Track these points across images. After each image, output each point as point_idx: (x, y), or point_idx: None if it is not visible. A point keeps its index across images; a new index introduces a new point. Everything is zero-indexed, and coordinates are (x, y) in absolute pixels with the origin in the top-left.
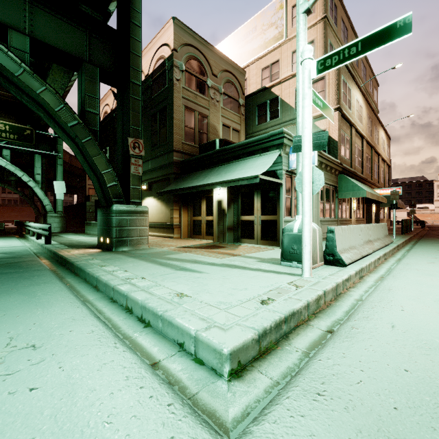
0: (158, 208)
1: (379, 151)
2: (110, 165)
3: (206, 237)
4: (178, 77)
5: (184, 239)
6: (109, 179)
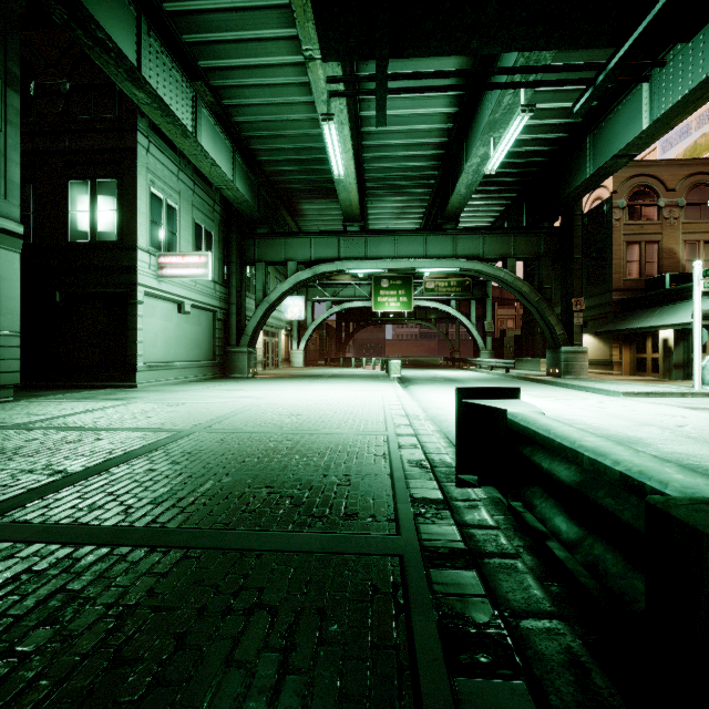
0: (595, 345)
1: None
2: (558, 321)
3: (652, 375)
4: (618, 217)
5: (624, 376)
6: (558, 330)
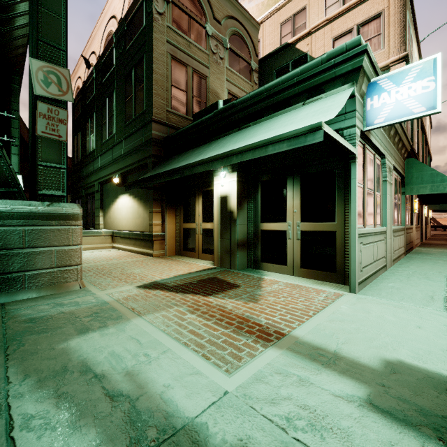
0: (135, 210)
1: (427, 139)
2: None
3: (203, 256)
4: (161, 10)
5: (168, 257)
6: None
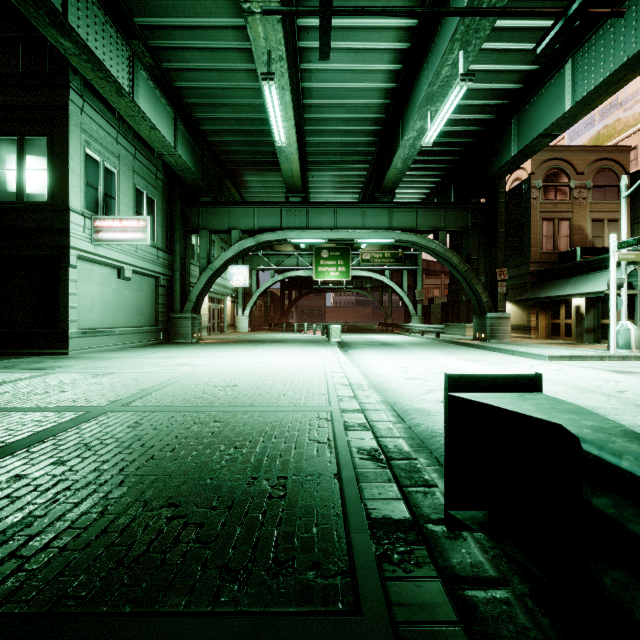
0: (514, 312)
1: None
2: (484, 289)
3: (565, 339)
4: (535, 196)
5: (541, 339)
6: (484, 298)
